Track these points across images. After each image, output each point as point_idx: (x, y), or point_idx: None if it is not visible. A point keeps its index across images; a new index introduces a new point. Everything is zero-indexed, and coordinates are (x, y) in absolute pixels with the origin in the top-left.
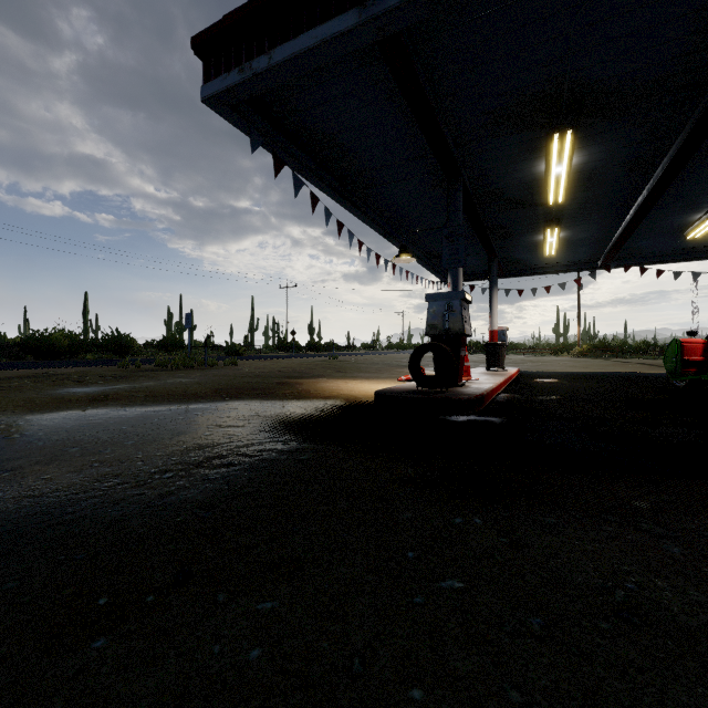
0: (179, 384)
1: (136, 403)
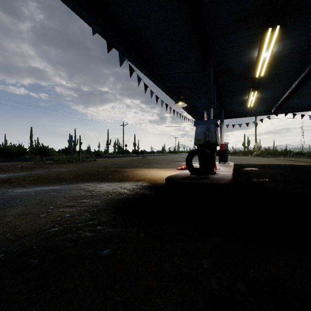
0: (58, 172)
1: (21, 185)
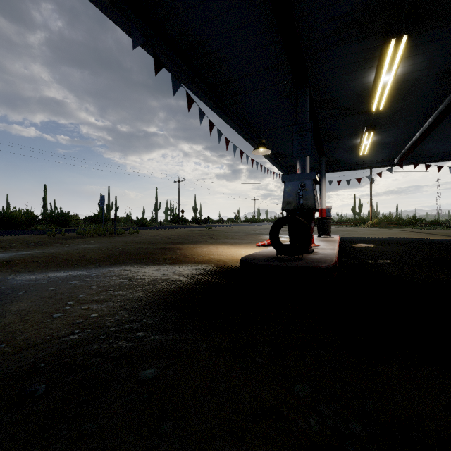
0: (83, 249)
1: (27, 269)
